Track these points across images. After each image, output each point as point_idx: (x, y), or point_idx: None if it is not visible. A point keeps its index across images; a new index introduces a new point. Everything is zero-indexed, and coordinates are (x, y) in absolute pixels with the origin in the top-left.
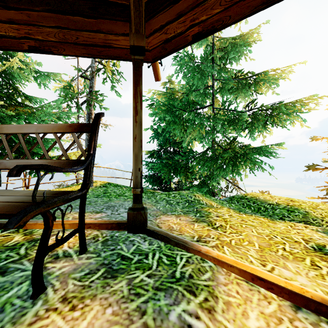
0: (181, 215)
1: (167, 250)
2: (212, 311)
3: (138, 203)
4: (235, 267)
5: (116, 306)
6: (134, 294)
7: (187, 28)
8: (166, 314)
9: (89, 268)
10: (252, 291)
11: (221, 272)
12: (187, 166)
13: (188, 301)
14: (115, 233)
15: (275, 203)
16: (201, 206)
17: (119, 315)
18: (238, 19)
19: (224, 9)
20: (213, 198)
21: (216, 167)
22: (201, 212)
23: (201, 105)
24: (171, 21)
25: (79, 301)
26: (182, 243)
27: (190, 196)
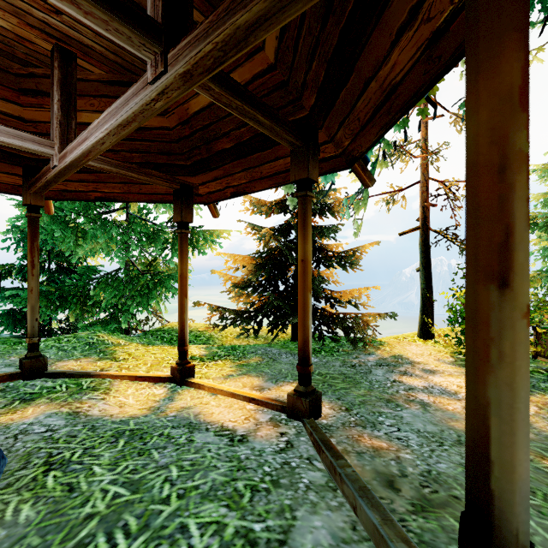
0: (81, 358)
1: (73, 381)
2: (108, 393)
3: (36, 351)
4: (126, 376)
5: (46, 404)
6: (55, 400)
7: (90, 190)
8: (80, 398)
9: (4, 403)
10: (134, 384)
11: (116, 381)
12: (86, 293)
13: (93, 393)
14: (9, 384)
15: (189, 331)
16: (106, 346)
17: (51, 405)
18: (135, 201)
19: (124, 193)
20: (122, 336)
21: (130, 295)
22: (106, 352)
23: (109, 205)
24: (73, 181)
25: (15, 411)
26: (87, 373)
27: (91, 337)
